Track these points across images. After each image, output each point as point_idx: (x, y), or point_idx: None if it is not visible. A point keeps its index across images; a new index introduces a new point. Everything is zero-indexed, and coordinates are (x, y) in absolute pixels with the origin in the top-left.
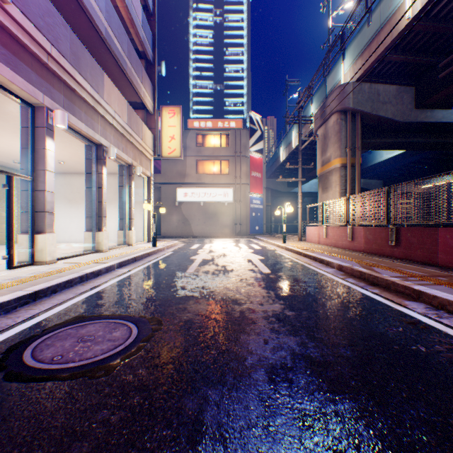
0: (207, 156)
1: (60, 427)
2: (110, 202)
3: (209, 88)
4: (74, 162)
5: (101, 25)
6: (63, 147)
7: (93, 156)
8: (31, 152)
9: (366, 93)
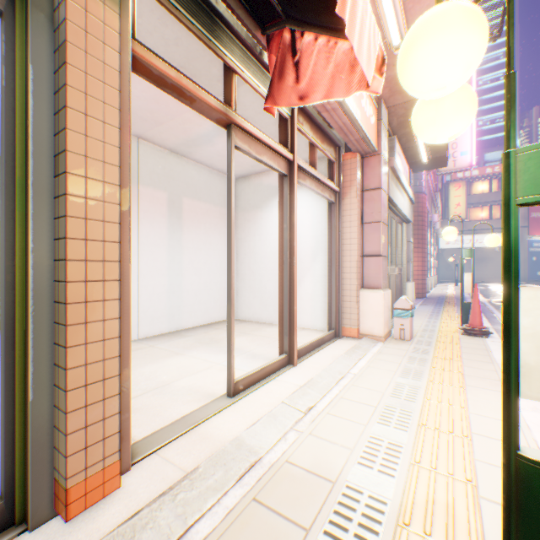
0: (471, 204)
1: None
2: None
3: None
4: None
5: None
6: None
7: None
8: None
9: None
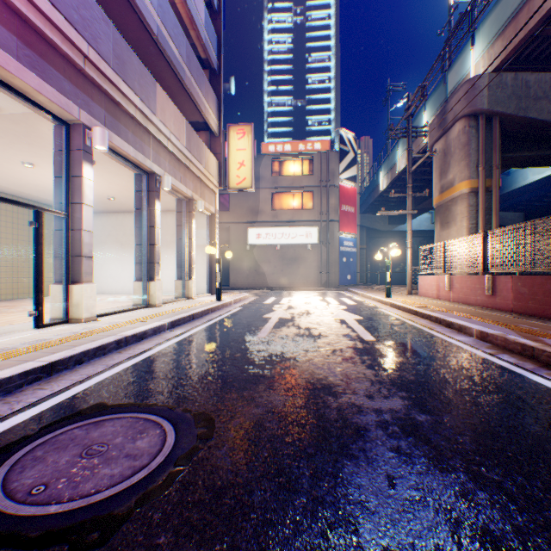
0: (284, 188)
1: None
2: (167, 246)
3: (288, 105)
4: (125, 198)
5: (152, 23)
6: (110, 179)
7: (144, 187)
8: (65, 182)
9: (508, 87)
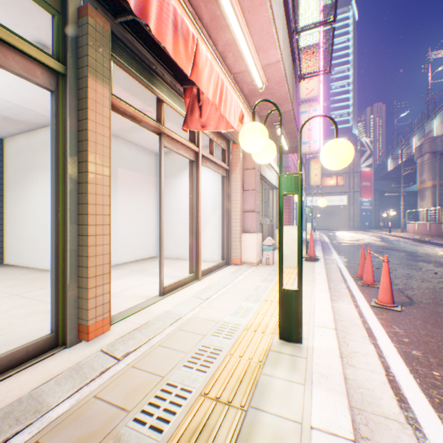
0: (325, 174)
1: (355, 244)
2: None
3: None
4: None
5: None
6: None
7: None
8: None
9: None
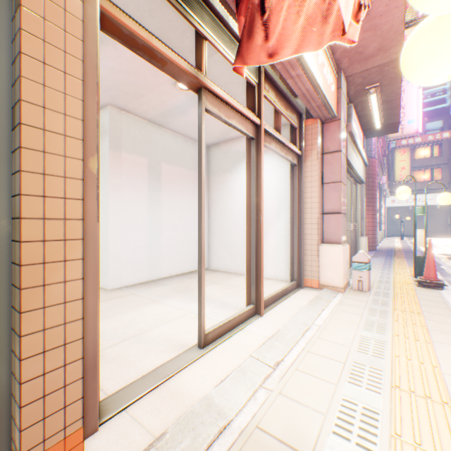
0: (414, 167)
1: None
2: None
3: None
4: None
5: None
6: None
7: None
8: None
9: None
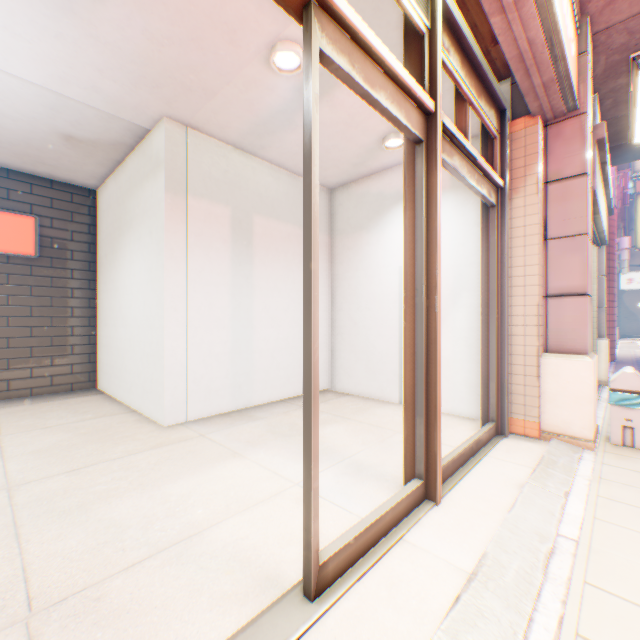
0: None
1: None
2: None
3: None
4: None
5: None
6: None
7: None
8: None
9: None
